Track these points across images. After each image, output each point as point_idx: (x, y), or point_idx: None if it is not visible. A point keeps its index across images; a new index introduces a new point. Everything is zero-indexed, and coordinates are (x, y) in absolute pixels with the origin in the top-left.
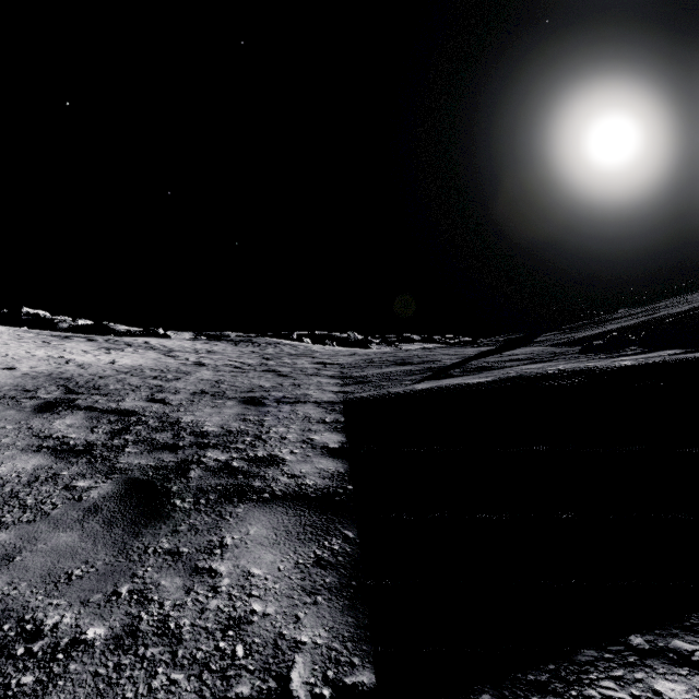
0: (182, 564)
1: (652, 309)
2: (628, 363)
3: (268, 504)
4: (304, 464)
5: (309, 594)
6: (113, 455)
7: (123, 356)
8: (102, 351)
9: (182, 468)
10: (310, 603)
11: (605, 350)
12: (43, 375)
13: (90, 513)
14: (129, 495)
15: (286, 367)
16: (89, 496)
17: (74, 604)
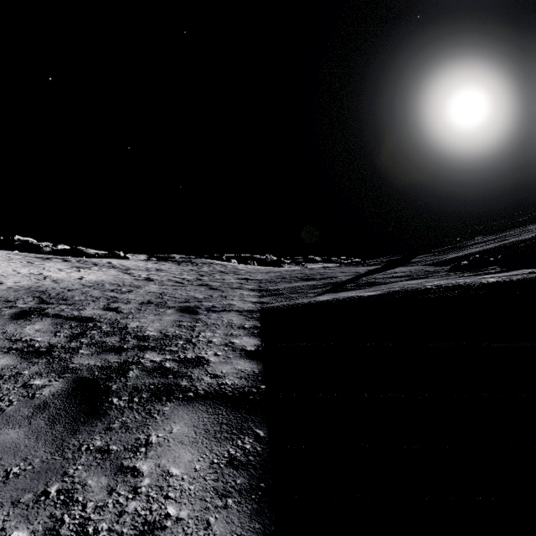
0: (110, 462)
1: (503, 237)
2: (493, 280)
3: (191, 402)
4: (225, 365)
5: (221, 497)
6: (68, 356)
7: (90, 273)
8: (73, 269)
9: (123, 368)
10: (221, 507)
11: (469, 268)
12: (23, 288)
13: (38, 410)
14: (75, 393)
15: (216, 282)
16: (41, 394)
17: (5, 505)
